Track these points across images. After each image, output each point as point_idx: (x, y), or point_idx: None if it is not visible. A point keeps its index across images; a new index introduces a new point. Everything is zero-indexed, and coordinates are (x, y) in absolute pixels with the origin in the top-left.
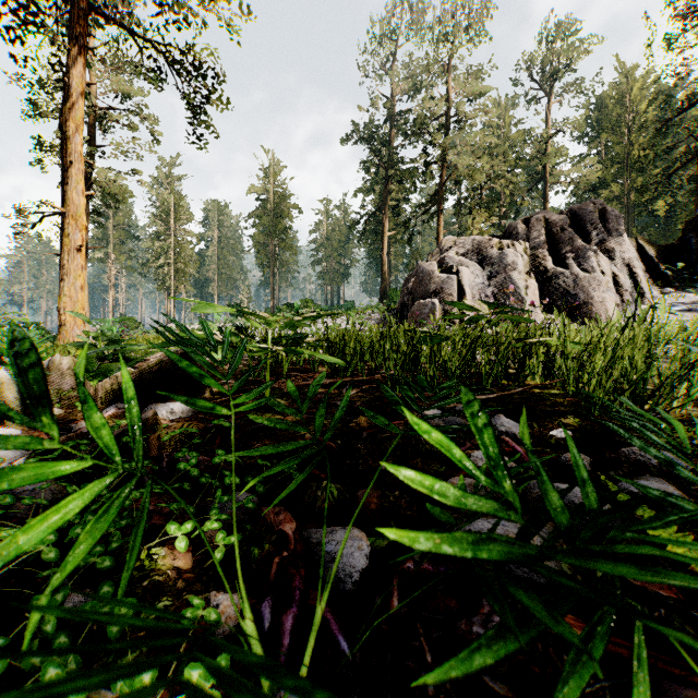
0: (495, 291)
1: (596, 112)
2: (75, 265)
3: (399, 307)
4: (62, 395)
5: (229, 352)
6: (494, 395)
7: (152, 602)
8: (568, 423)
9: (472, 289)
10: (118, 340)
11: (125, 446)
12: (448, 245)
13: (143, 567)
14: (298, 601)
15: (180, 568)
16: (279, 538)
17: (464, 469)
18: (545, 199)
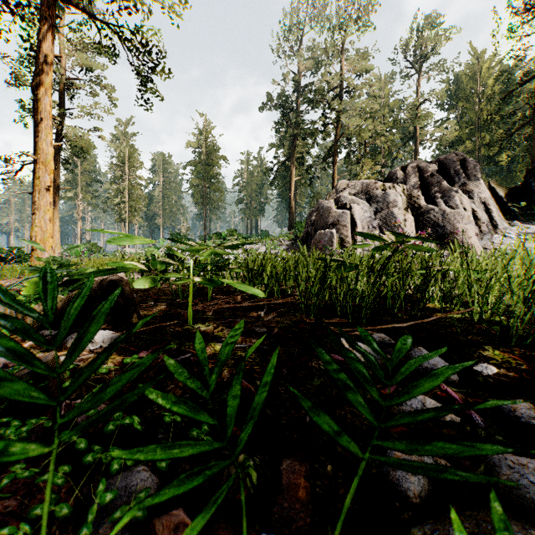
0: (380, 223)
1: (454, 86)
2: (45, 202)
3: (304, 235)
4: None
5: (152, 281)
6: (408, 323)
7: None
8: (489, 356)
9: (362, 222)
10: (66, 265)
11: None
12: (342, 187)
13: None
14: None
15: None
16: None
17: None
18: (416, 152)
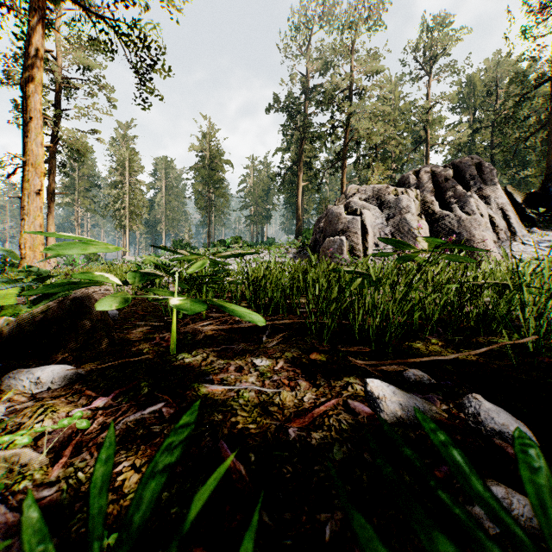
0: (392, 230)
1: (466, 89)
2: (35, 206)
3: (312, 243)
4: None
5: (122, 301)
6: (451, 356)
7: None
8: None
9: (373, 228)
10: (43, 276)
11: None
12: (352, 192)
13: None
14: None
15: None
16: None
17: None
18: (427, 157)
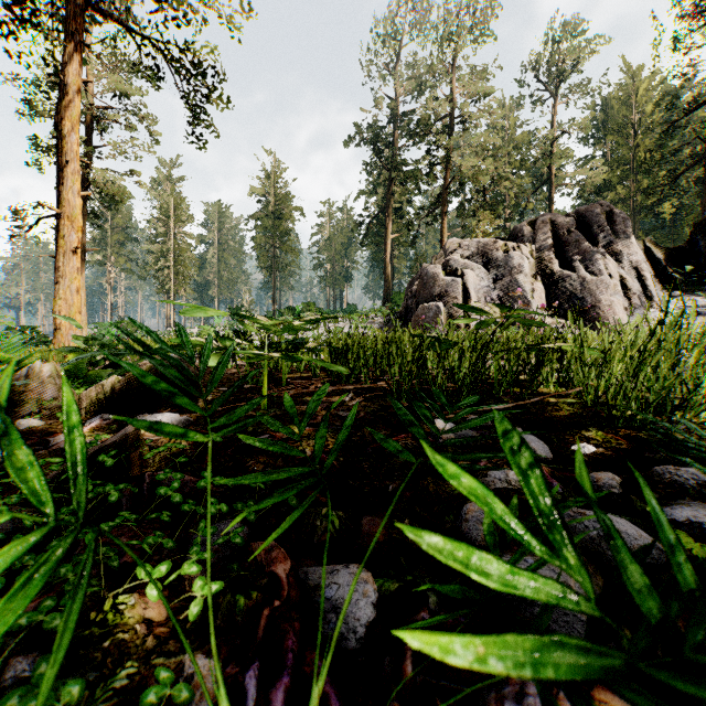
0: (501, 294)
1: (601, 114)
2: (71, 267)
3: (403, 310)
4: (43, 405)
5: None
6: (508, 405)
7: (112, 669)
8: (591, 437)
9: (477, 292)
10: (110, 345)
11: (103, 465)
12: (453, 248)
13: (105, 622)
14: (291, 667)
15: (152, 620)
16: (270, 582)
17: (510, 530)
18: (550, 201)
